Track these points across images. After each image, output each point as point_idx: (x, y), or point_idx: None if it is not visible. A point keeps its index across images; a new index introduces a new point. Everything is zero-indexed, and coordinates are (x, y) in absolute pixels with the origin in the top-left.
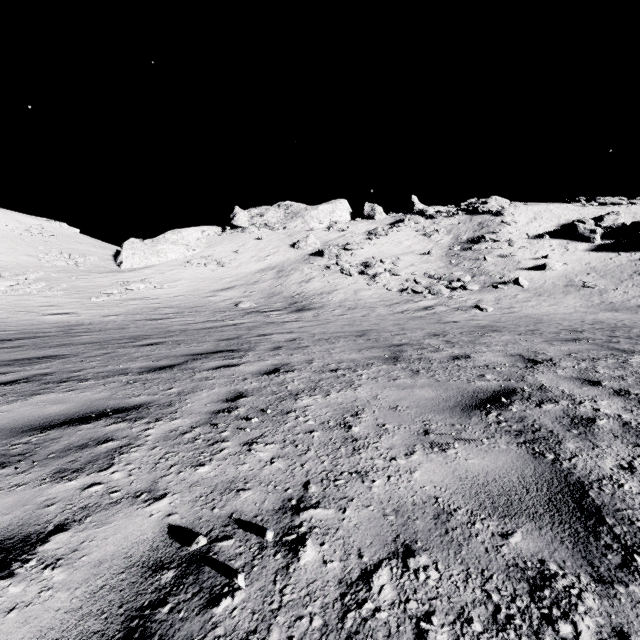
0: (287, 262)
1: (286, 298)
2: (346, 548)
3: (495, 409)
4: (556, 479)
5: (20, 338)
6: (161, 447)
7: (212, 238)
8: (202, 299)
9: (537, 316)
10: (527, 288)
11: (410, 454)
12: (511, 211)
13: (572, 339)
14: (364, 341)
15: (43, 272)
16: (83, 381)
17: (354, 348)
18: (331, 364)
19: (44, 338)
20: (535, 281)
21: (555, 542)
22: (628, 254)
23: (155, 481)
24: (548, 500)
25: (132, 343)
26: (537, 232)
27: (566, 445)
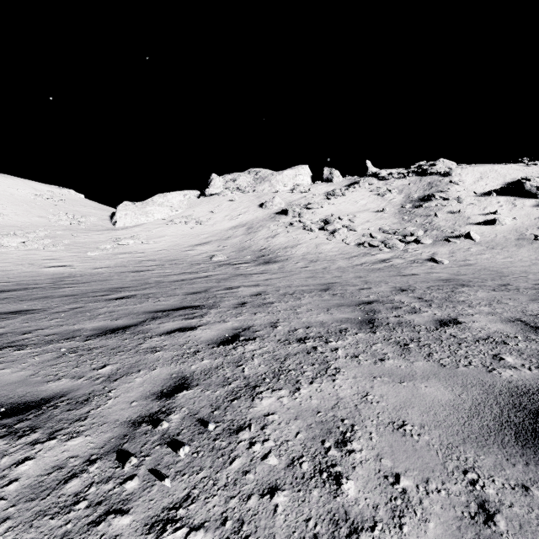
0: (256, 220)
1: (254, 252)
2: None
3: None
4: None
5: (12, 290)
6: (10, 523)
7: (192, 200)
8: (181, 253)
9: (496, 269)
10: (479, 241)
11: None
12: (458, 172)
13: None
14: (330, 297)
15: (50, 230)
16: (21, 348)
17: (321, 306)
18: (298, 329)
19: (32, 290)
20: (486, 235)
21: None
22: None
23: None
24: None
25: (106, 296)
26: (484, 190)
27: None
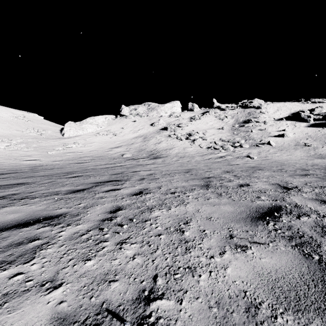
0: (148, 133)
1: (148, 152)
2: None
3: (271, 220)
4: (325, 277)
5: (8, 173)
6: (66, 245)
7: (110, 121)
8: (104, 152)
9: (281, 161)
10: (274, 146)
11: (222, 253)
12: (265, 106)
13: (304, 174)
14: (189, 175)
15: (24, 139)
16: (33, 198)
17: (184, 179)
18: (171, 189)
19: (21, 173)
20: (278, 143)
21: None
22: None
23: (57, 272)
24: (325, 296)
25: (65, 176)
26: (279, 117)
27: (324, 248)
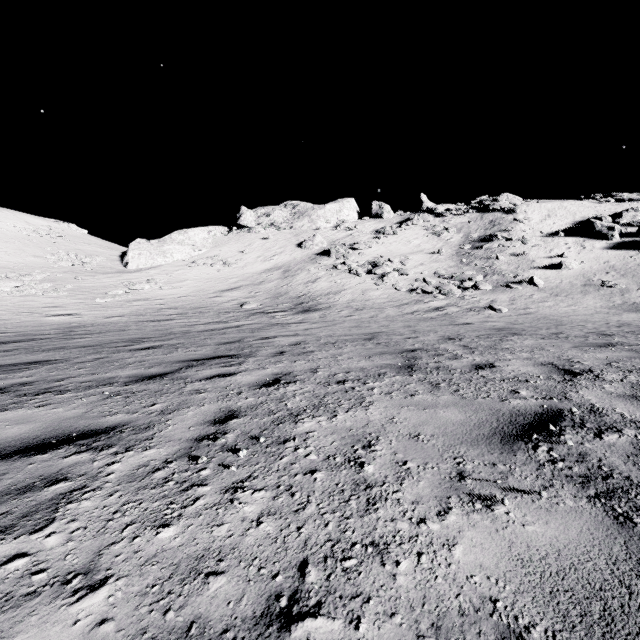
0: (293, 262)
1: (292, 298)
2: None
3: (543, 440)
4: None
5: (17, 341)
6: (121, 493)
7: (218, 238)
8: (207, 300)
9: (556, 317)
10: (543, 288)
11: (444, 513)
12: (524, 208)
13: (604, 344)
14: (374, 345)
15: (49, 273)
16: (61, 393)
17: (363, 354)
18: (338, 374)
19: (41, 341)
20: (551, 280)
21: None
22: None
23: (98, 553)
24: None
25: (129, 347)
26: (551, 230)
27: None
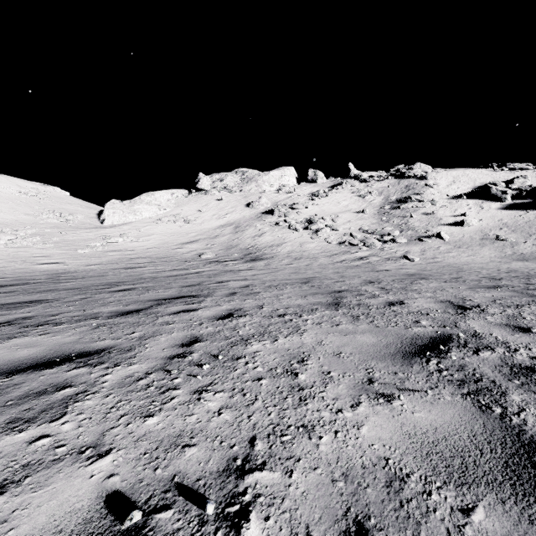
0: (243, 219)
1: (242, 250)
2: (293, 525)
3: (434, 356)
4: (509, 438)
5: (14, 284)
6: (115, 395)
7: (180, 199)
8: (171, 251)
9: (458, 265)
10: (448, 241)
11: (356, 406)
12: (433, 175)
13: (493, 286)
14: (308, 288)
15: (38, 228)
16: (57, 325)
17: (300, 294)
18: (279, 309)
19: (34, 284)
20: (455, 235)
21: (523, 522)
22: (535, 212)
23: (102, 434)
24: (505, 464)
25: (108, 289)
26: (456, 193)
27: (511, 397)
